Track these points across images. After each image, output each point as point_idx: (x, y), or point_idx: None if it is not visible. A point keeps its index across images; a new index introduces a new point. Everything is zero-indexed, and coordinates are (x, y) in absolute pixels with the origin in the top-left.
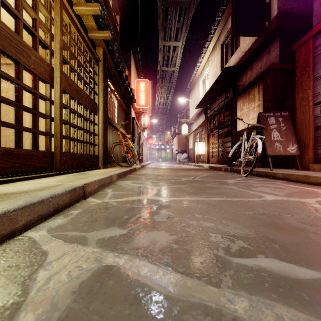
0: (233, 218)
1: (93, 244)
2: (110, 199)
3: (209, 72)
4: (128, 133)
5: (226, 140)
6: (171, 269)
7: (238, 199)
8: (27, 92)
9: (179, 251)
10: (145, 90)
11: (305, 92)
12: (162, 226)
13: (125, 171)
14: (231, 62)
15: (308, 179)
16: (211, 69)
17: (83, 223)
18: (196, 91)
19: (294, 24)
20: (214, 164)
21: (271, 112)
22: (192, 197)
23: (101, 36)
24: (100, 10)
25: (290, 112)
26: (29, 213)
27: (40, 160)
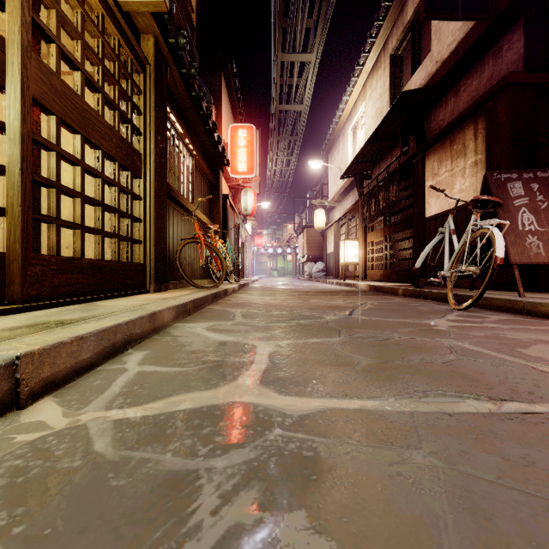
0: None
1: None
2: (106, 410)
3: (367, 111)
4: (214, 222)
5: (398, 237)
6: None
7: (548, 411)
8: None
9: None
10: (247, 144)
11: None
12: None
13: (200, 298)
14: (412, 87)
15: None
16: (371, 105)
17: None
18: (340, 148)
19: None
20: (377, 282)
21: (514, 172)
22: (383, 397)
23: (147, 3)
24: None
25: None
26: None
27: None
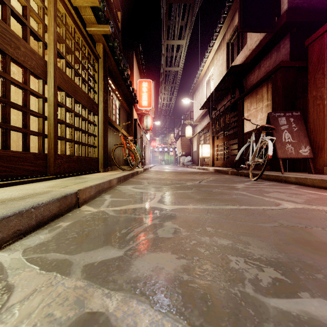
0: (254, 233)
1: (77, 273)
2: (107, 208)
3: (214, 72)
4: (130, 135)
5: (232, 142)
6: (182, 319)
7: (254, 208)
8: (22, 91)
9: (192, 286)
10: (147, 90)
11: (318, 90)
12: (167, 245)
13: (126, 174)
14: (237, 61)
15: (325, 184)
16: (216, 69)
17: (70, 241)
18: (200, 91)
19: (305, 19)
20: (219, 167)
21: (282, 112)
22: (201, 205)
23: (101, 30)
24: (98, 1)
25: (301, 112)
26: (1, 229)
27: (32, 163)
